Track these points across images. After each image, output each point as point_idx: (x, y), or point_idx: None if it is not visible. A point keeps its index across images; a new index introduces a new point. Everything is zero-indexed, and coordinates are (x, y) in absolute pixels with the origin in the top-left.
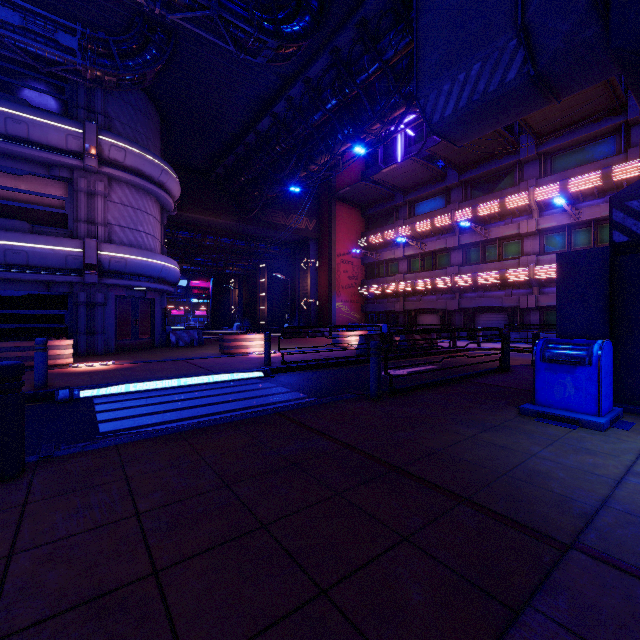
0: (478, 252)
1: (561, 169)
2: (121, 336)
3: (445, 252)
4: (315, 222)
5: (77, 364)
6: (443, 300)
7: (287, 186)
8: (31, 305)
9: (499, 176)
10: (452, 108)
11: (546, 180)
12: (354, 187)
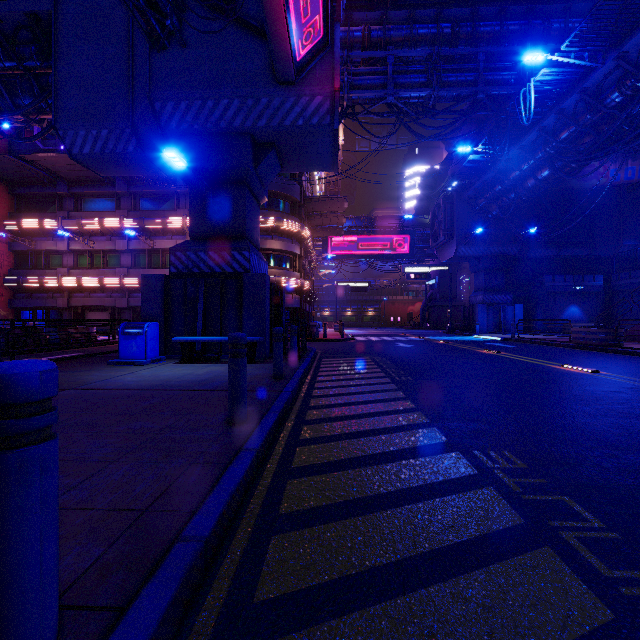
0: (146, 258)
1: None
2: None
3: (116, 253)
4: None
5: None
6: (113, 298)
7: None
8: None
9: (163, 198)
10: (89, 150)
11: None
12: None
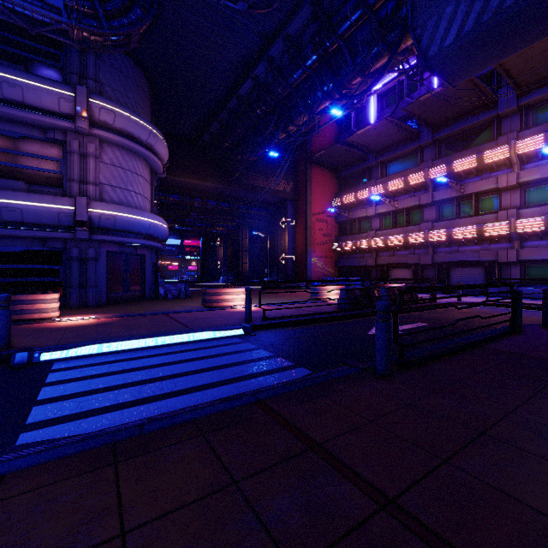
0: (452, 208)
1: (544, 121)
2: (113, 289)
3: (418, 209)
4: (292, 184)
5: (60, 318)
6: (416, 255)
7: (267, 147)
8: (28, 260)
9: (475, 132)
10: (454, 35)
11: (528, 132)
12: (329, 150)
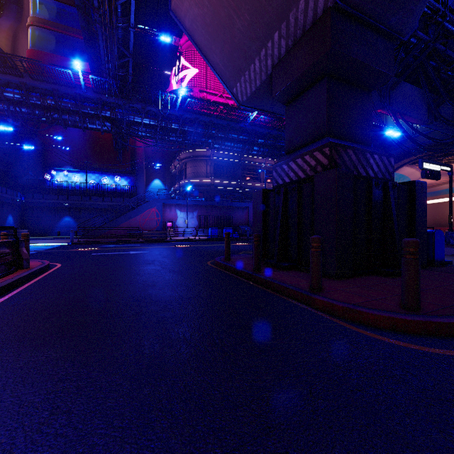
0: None
1: None
2: None
3: None
4: None
5: None
6: None
7: None
8: None
9: None
10: None
11: None
12: None
